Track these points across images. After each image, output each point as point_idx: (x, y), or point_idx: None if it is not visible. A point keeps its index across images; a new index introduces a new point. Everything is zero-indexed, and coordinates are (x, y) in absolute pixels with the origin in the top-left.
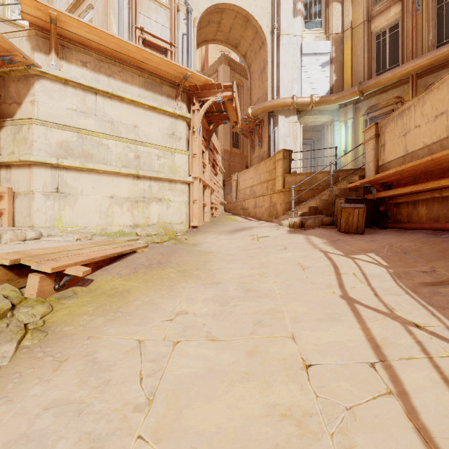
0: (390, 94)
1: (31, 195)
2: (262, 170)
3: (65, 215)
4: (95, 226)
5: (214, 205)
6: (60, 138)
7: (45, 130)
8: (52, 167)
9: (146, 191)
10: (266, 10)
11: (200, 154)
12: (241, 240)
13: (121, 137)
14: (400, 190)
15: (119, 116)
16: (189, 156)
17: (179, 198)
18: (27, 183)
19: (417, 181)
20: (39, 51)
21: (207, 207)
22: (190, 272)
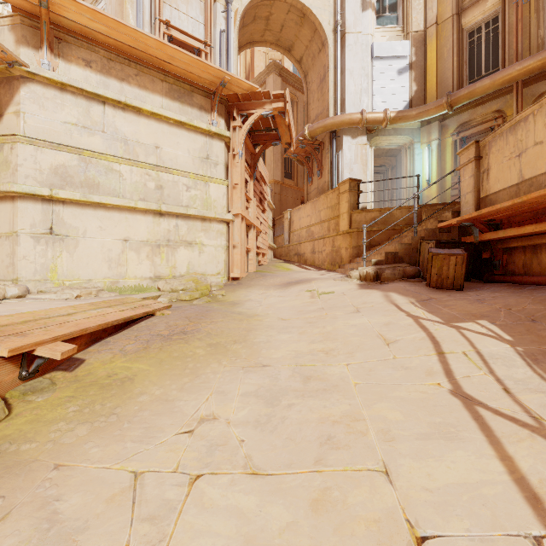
0: (487, 107)
1: (15, 237)
2: (322, 206)
3: (62, 264)
4: (102, 279)
5: (261, 250)
6: (55, 162)
7: (34, 151)
8: (44, 200)
9: (172, 233)
10: (328, 3)
11: (243, 184)
12: (297, 298)
13: (137, 160)
14: (515, 230)
15: (135, 133)
16: (228, 187)
17: (215, 241)
18: (10, 221)
19: (540, 218)
20: (26, 45)
21: (252, 253)
22: (225, 347)
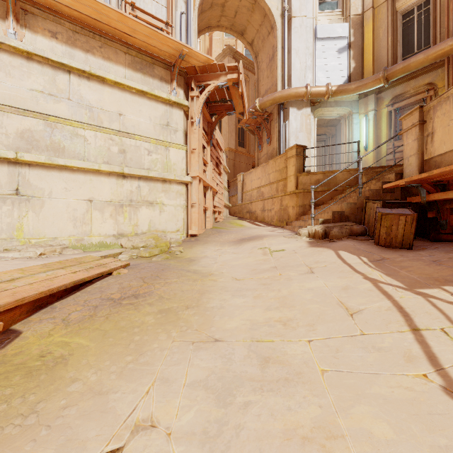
0: (420, 80)
1: None
2: (271, 169)
3: (28, 223)
4: (67, 237)
5: (217, 208)
6: (21, 126)
7: None
8: (10, 162)
9: (134, 193)
10: None
11: (201, 149)
12: (250, 255)
13: (101, 126)
14: None
15: (100, 101)
16: (187, 151)
17: (174, 201)
18: None
19: None
20: None
21: (209, 211)
22: (176, 314)
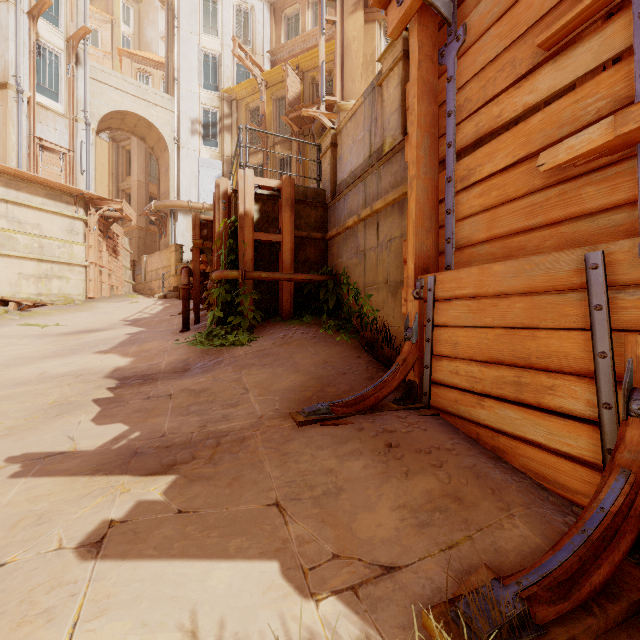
0: None
1: None
2: (164, 257)
3: None
4: (7, 293)
5: (115, 284)
6: None
7: None
8: None
9: (49, 271)
10: (169, 122)
11: (97, 245)
12: (122, 304)
13: (28, 233)
14: None
15: (26, 217)
16: (86, 247)
17: (77, 277)
18: None
19: None
20: None
21: (105, 285)
22: (82, 310)
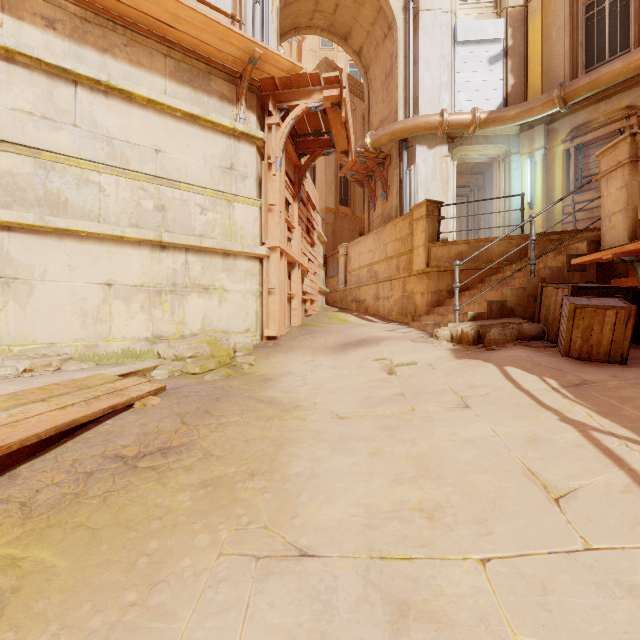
0: (614, 102)
1: None
2: (388, 238)
3: (7, 320)
4: (72, 342)
5: (308, 295)
6: None
7: None
8: None
9: (179, 273)
10: None
11: (283, 206)
12: (359, 372)
13: (126, 168)
14: None
15: (124, 129)
16: (262, 209)
17: (242, 285)
18: None
19: None
20: None
21: (295, 300)
22: (231, 491)
